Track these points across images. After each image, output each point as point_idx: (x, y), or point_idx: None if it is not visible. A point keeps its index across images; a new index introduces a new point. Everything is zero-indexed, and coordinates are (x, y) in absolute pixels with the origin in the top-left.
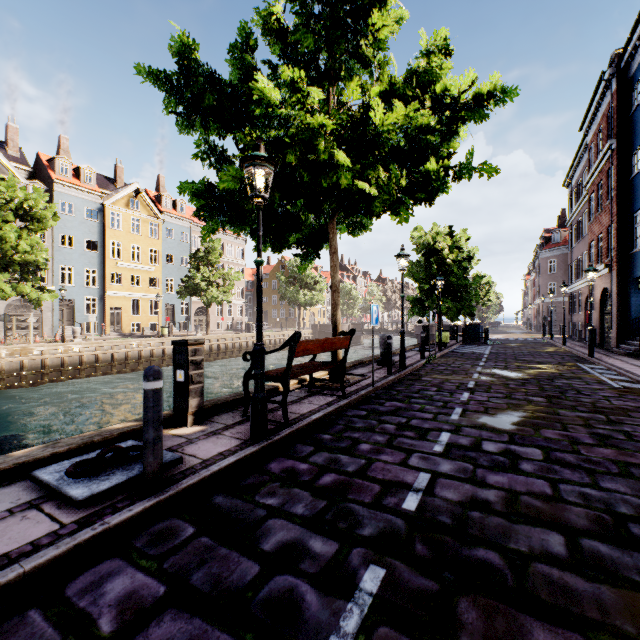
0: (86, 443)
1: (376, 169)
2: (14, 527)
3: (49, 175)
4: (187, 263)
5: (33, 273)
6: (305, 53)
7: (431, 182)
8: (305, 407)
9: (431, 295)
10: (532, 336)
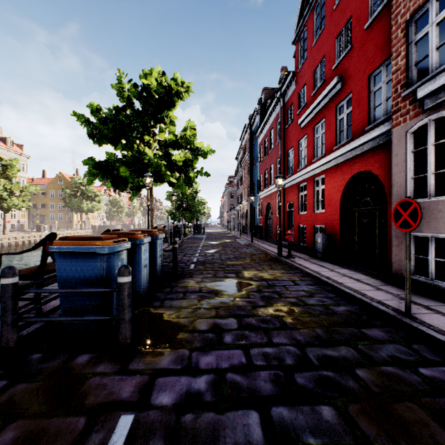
0: None
1: (175, 172)
2: None
3: None
4: None
5: None
6: (140, 111)
7: (192, 179)
8: None
9: (179, 210)
10: (223, 230)
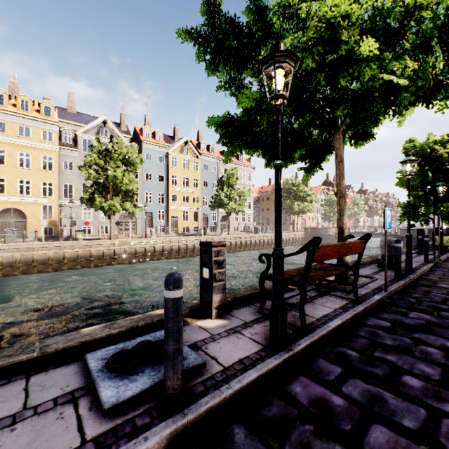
0: (132, 327)
1: (401, 60)
2: (47, 429)
3: (140, 138)
4: (215, 186)
5: (131, 196)
6: None
7: None
8: (318, 309)
9: (426, 201)
10: None
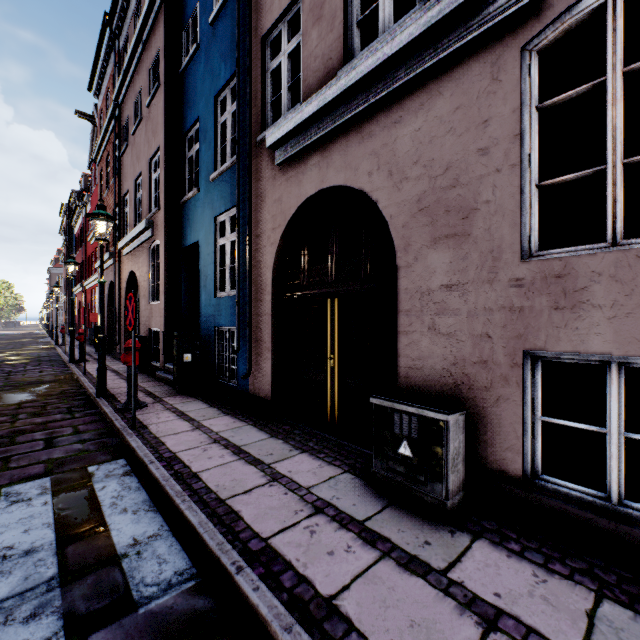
0: None
1: None
2: None
3: None
4: None
5: None
6: None
7: None
8: None
9: None
10: (38, 331)
